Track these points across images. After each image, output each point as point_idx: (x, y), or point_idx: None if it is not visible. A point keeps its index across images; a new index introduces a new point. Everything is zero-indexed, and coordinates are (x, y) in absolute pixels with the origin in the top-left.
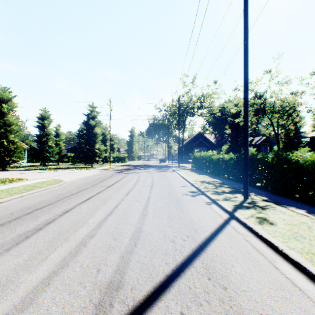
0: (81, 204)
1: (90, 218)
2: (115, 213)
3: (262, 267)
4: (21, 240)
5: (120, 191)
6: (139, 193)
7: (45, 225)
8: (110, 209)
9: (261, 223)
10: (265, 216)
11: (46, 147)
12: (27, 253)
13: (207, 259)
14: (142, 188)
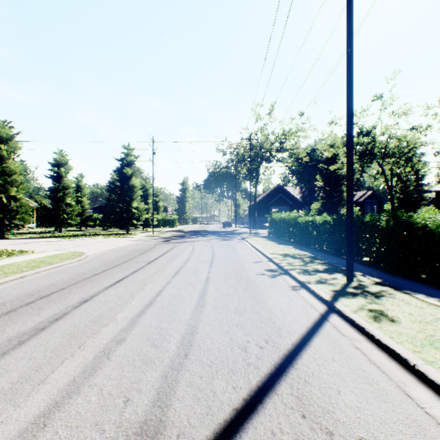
0: (108, 290)
1: (120, 311)
2: (157, 304)
3: (385, 395)
4: (11, 348)
5: (166, 269)
6: (193, 272)
7: (50, 322)
8: (151, 298)
9: (376, 320)
10: (381, 309)
11: (62, 206)
12: (17, 370)
13: (299, 380)
14: (199, 264)
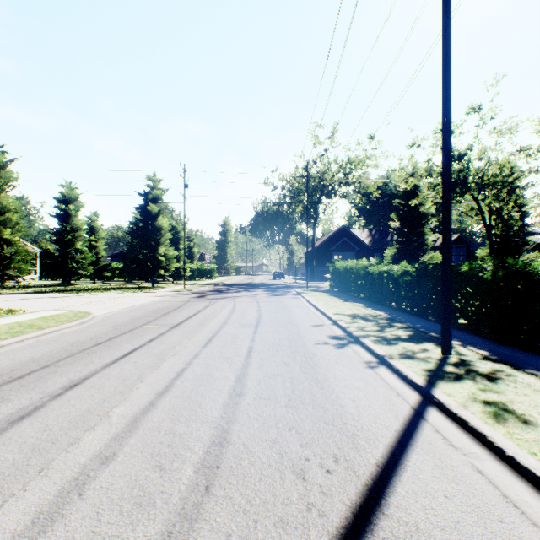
0: (109, 368)
1: (119, 403)
2: (175, 391)
3: None
4: None
5: (195, 336)
6: (232, 340)
7: (10, 423)
8: (167, 380)
9: (500, 421)
10: (503, 401)
11: (71, 253)
12: None
13: None
14: (239, 329)
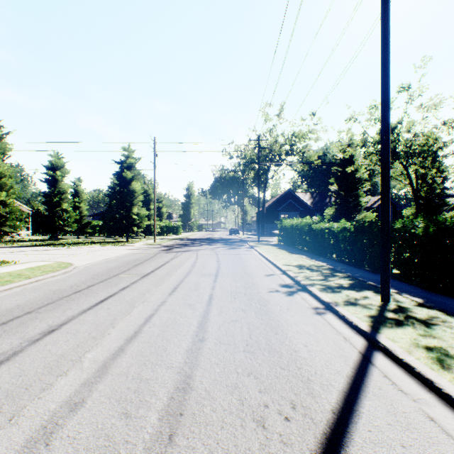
0: (85, 314)
1: (91, 348)
2: (143, 336)
3: None
4: None
5: (163, 285)
6: (194, 288)
7: None
8: (136, 326)
9: (444, 367)
10: (443, 346)
11: (58, 212)
12: None
13: None
14: (201, 278)
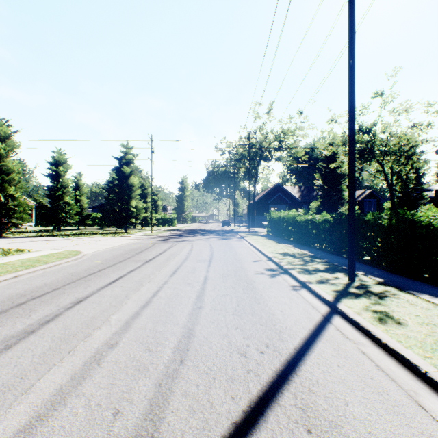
0: (103, 290)
1: (114, 312)
2: (153, 305)
3: (397, 407)
4: None
5: (164, 269)
6: (191, 271)
7: (40, 324)
8: (147, 298)
9: (382, 322)
10: (386, 310)
11: (61, 205)
12: (1, 378)
13: (303, 389)
14: (197, 263)
